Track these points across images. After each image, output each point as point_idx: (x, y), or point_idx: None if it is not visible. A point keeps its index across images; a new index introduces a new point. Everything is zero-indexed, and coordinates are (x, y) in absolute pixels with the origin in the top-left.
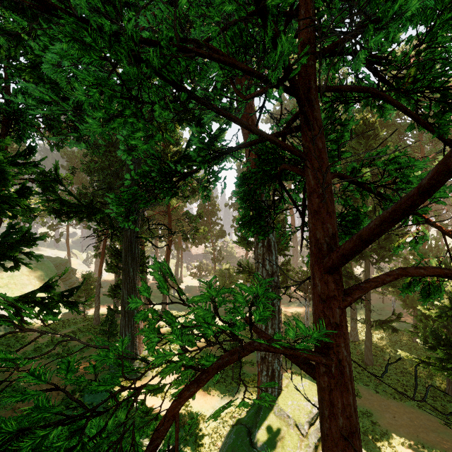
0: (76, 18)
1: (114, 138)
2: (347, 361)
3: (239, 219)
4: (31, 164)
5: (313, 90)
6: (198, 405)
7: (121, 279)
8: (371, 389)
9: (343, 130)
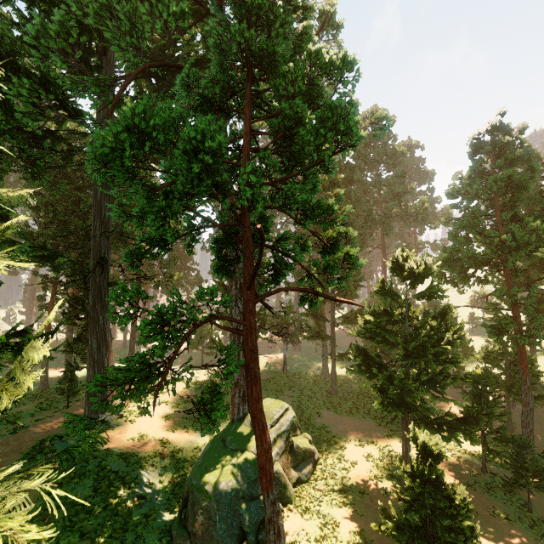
0: (141, 184)
1: (69, 169)
2: (254, 323)
3: (213, 267)
4: (4, 210)
5: (246, 208)
6: (177, 441)
7: (80, 332)
8: (331, 411)
9: (268, 221)
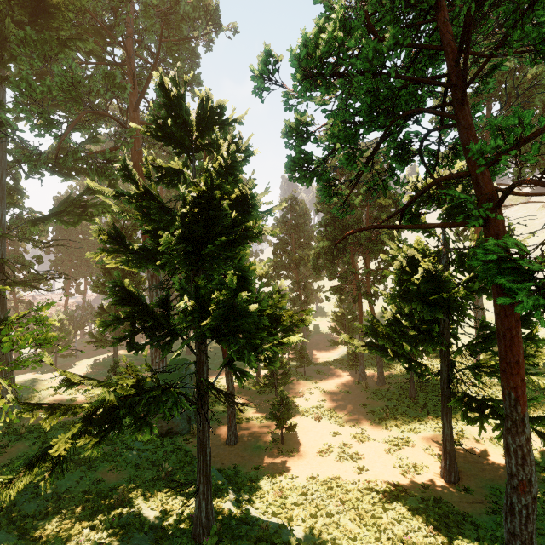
0: None
1: None
2: None
3: None
4: None
5: None
6: None
7: None
8: None
9: None
